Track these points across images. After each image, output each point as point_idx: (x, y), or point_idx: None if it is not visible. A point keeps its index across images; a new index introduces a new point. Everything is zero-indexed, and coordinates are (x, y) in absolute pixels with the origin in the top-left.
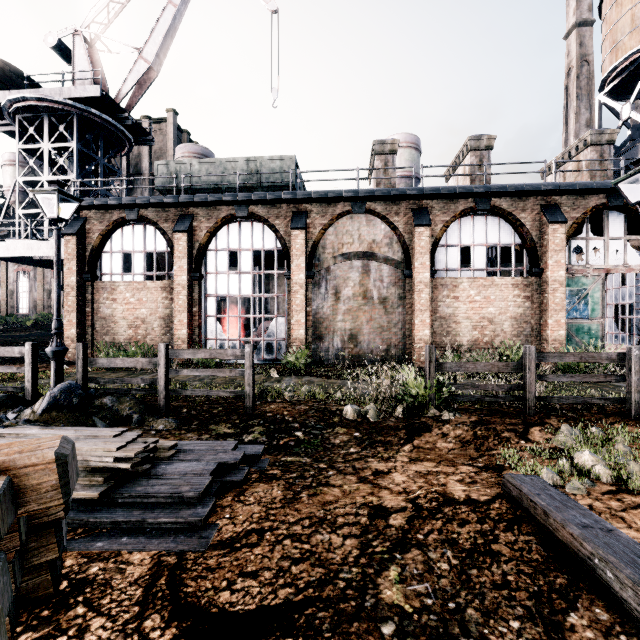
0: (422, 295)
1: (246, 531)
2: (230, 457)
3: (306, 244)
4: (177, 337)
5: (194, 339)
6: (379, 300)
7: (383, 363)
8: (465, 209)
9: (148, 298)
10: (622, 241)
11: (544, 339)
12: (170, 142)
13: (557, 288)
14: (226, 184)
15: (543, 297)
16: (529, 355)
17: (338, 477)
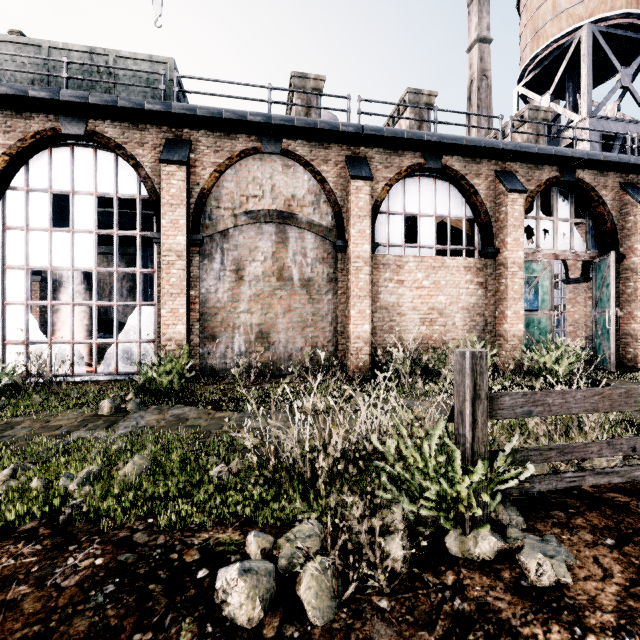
0: (361, 275)
1: None
2: None
3: (189, 191)
4: None
5: None
6: (301, 282)
7: (306, 372)
8: (412, 165)
9: None
10: (569, 224)
11: (500, 335)
12: None
13: (516, 272)
14: (41, 74)
15: (499, 283)
16: None
17: None
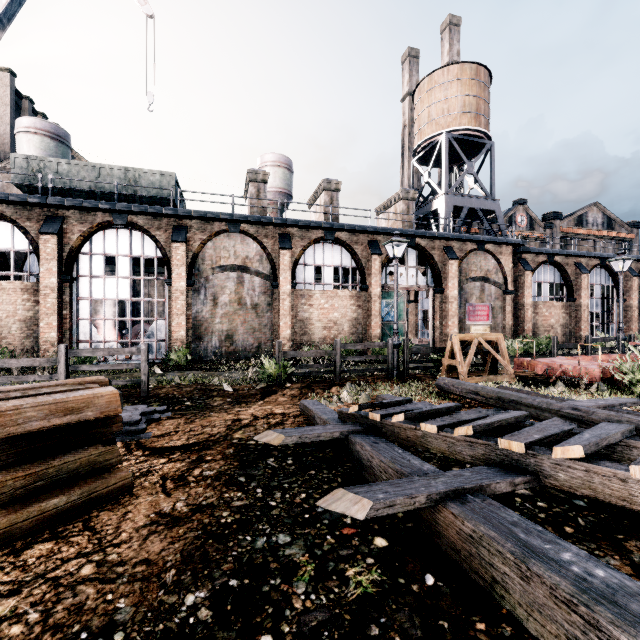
0: (285, 303)
1: (168, 432)
2: (148, 409)
3: (186, 255)
4: (44, 340)
5: (64, 342)
6: (252, 306)
7: (255, 358)
8: (317, 238)
9: (4, 299)
10: (416, 269)
11: (369, 336)
12: (5, 107)
13: (376, 300)
14: (103, 191)
15: (369, 306)
16: (337, 345)
17: (216, 414)
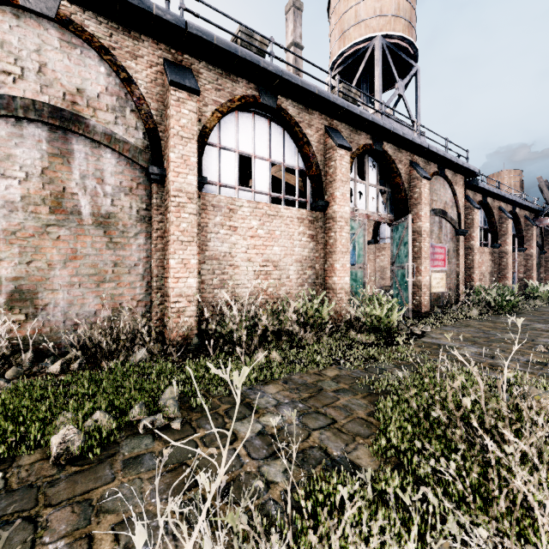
0: (183, 214)
1: None
2: None
3: None
4: None
5: None
6: (95, 218)
7: None
8: (247, 96)
9: None
10: (376, 189)
11: (330, 288)
12: None
13: (343, 226)
14: None
15: (328, 237)
16: None
17: None
